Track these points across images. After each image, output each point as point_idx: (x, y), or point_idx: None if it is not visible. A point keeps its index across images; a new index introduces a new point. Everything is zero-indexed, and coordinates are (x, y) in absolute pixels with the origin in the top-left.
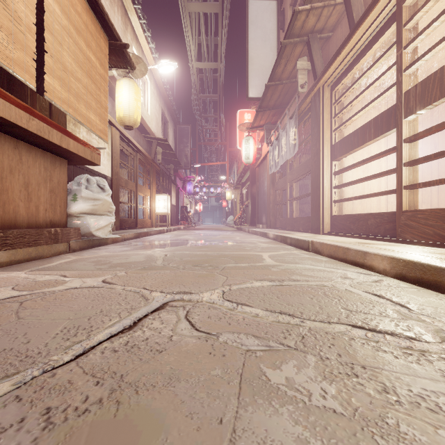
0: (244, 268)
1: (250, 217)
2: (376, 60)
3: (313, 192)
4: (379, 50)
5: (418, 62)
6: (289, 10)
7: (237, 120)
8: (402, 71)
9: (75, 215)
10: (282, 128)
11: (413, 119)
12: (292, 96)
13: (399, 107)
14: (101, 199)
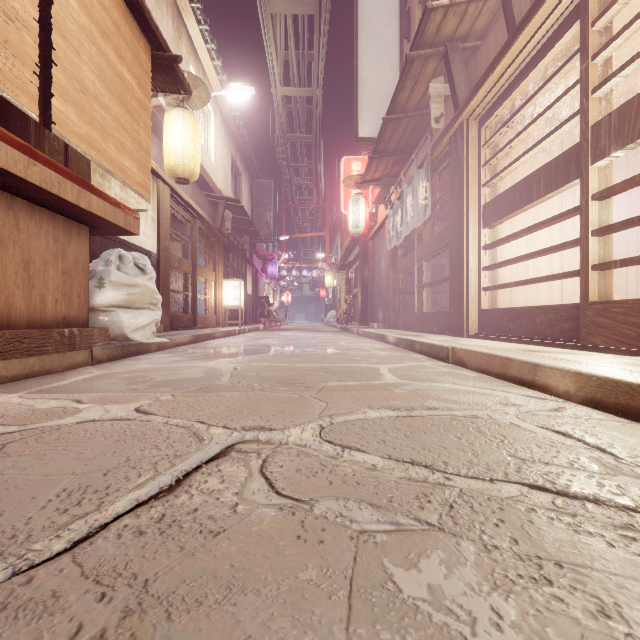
0: (352, 388)
1: (360, 312)
2: (548, 79)
3: (454, 276)
4: (551, 65)
5: (614, 79)
6: (417, 9)
7: (341, 172)
8: (588, 93)
9: (101, 309)
10: (407, 182)
11: (605, 166)
12: (421, 135)
13: (584, 147)
14: (140, 285)
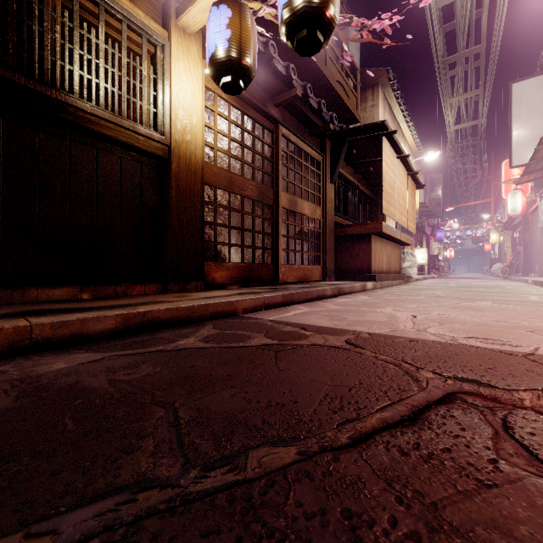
0: (493, 288)
1: (522, 265)
2: None
3: None
4: None
5: None
6: None
7: (502, 171)
8: None
9: (403, 268)
10: None
11: None
12: None
13: None
14: (414, 261)
